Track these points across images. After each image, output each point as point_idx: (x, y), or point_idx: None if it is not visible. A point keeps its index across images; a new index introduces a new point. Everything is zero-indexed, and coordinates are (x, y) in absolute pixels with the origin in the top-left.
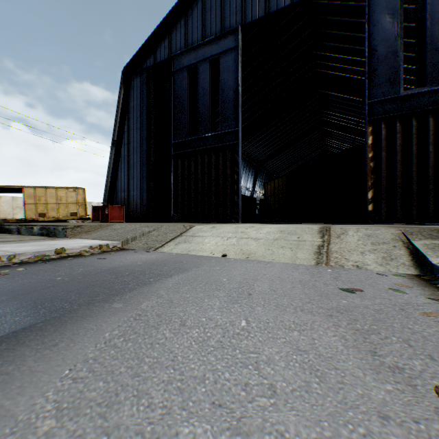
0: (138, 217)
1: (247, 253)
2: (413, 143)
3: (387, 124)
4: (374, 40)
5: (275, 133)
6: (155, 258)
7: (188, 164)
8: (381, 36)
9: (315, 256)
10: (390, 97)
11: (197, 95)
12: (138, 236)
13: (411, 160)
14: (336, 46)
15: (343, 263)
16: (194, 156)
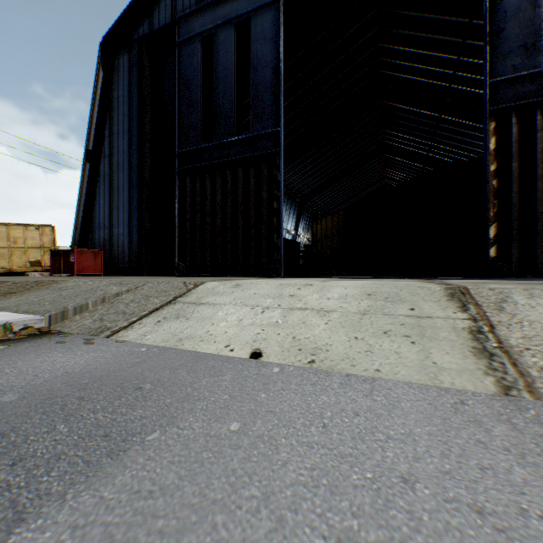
0: (126, 267)
1: (308, 348)
2: None
3: (520, 117)
4: None
5: (324, 158)
6: (82, 367)
7: (202, 186)
8: None
9: (480, 361)
10: (526, 73)
11: (215, 77)
12: (93, 303)
13: None
14: (410, 36)
15: None
16: (211, 173)
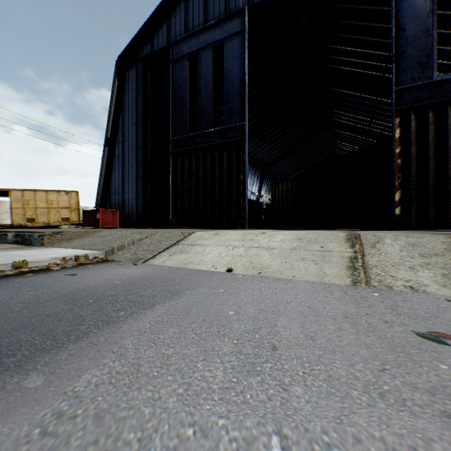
0: (134, 222)
1: (258, 267)
2: (449, 136)
3: (417, 114)
4: (402, 17)
5: (282, 134)
6: (140, 274)
7: (189, 164)
8: (411, 13)
9: (348, 272)
10: (421, 83)
11: (198, 85)
12: (127, 244)
13: (446, 156)
14: (349, 39)
15: (390, 283)
16: (195, 154)
